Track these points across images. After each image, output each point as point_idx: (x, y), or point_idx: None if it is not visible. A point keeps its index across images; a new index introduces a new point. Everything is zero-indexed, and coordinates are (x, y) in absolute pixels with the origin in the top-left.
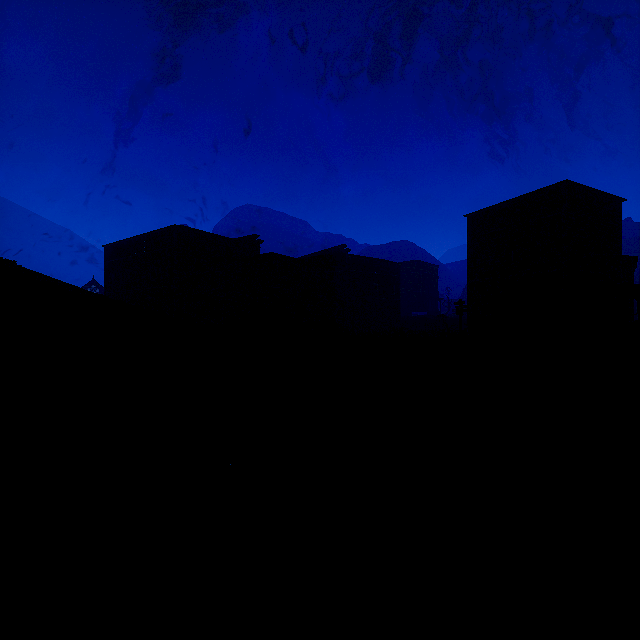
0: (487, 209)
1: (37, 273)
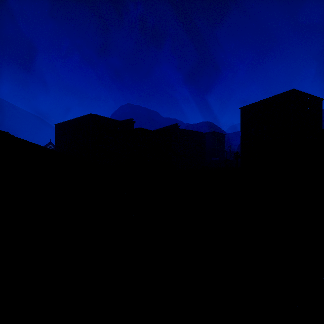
0: (251, 104)
1: (19, 138)
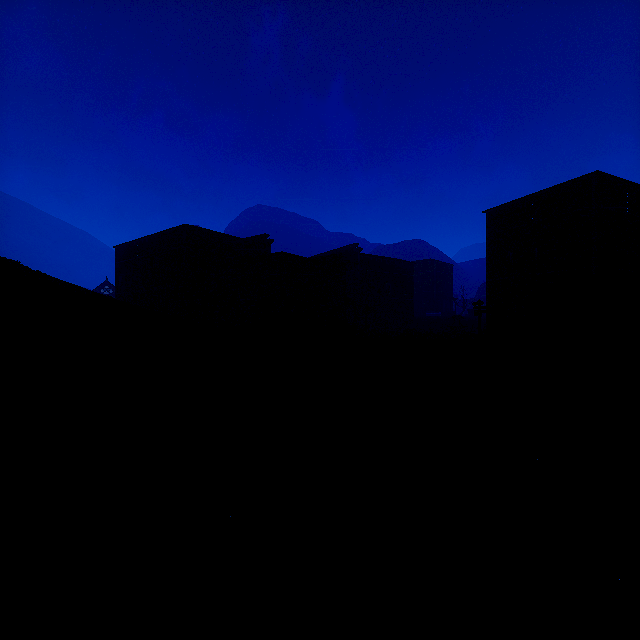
0: (508, 204)
1: (41, 274)
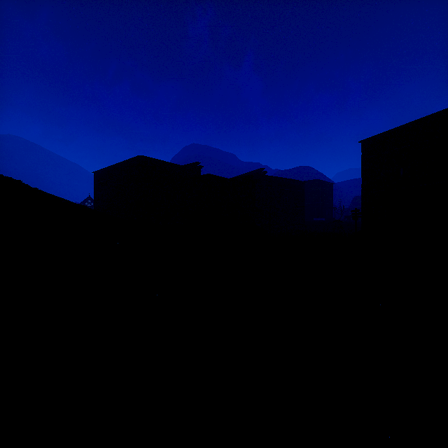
0: (379, 135)
1: (36, 189)
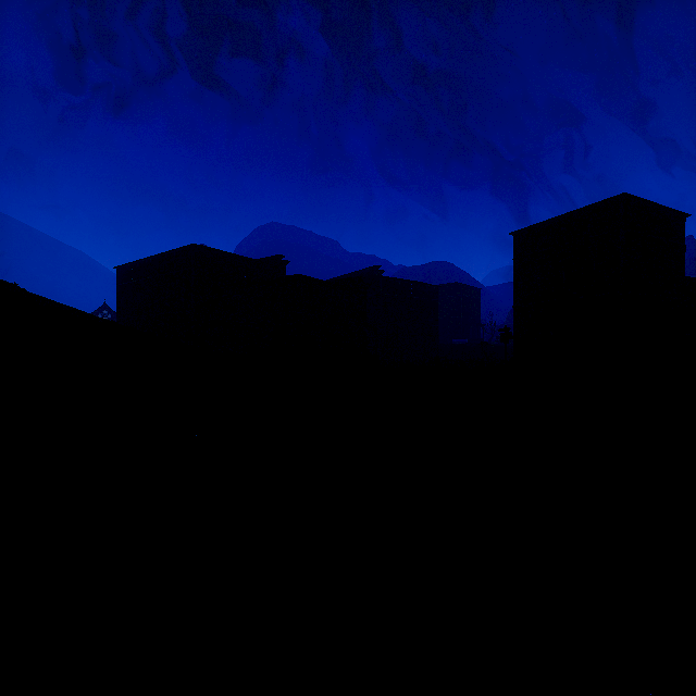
0: (535, 226)
1: (40, 297)
